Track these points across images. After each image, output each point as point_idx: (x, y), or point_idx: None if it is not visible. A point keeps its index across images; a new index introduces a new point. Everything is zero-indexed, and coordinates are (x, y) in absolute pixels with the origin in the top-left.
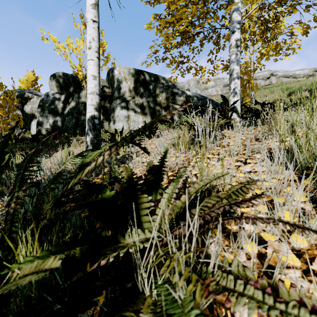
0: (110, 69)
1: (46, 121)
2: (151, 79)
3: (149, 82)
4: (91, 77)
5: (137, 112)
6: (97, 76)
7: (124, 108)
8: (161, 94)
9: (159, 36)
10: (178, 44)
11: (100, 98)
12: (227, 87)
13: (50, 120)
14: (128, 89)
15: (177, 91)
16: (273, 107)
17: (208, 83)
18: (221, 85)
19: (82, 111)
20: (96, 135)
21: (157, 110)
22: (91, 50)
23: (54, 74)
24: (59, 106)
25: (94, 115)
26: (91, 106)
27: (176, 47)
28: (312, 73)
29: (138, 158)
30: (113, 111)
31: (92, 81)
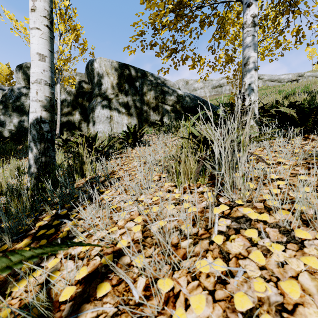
0: (89, 61)
1: (10, 120)
2: (138, 74)
3: (136, 79)
4: (36, 55)
5: (122, 112)
6: (47, 55)
7: (105, 107)
8: (149, 92)
9: (146, 8)
10: (171, 23)
11: (78, 95)
12: (215, 89)
13: (15, 120)
14: (110, 86)
15: (167, 90)
16: (314, 111)
17: (197, 85)
18: (210, 87)
19: (56, 110)
20: (44, 149)
21: (145, 110)
22: (35, 13)
23: (21, 64)
24: (26, 103)
25: (42, 117)
26: (35, 103)
27: (168, 27)
28: (295, 78)
29: (108, 192)
30: (92, 111)
31: (37, 63)
